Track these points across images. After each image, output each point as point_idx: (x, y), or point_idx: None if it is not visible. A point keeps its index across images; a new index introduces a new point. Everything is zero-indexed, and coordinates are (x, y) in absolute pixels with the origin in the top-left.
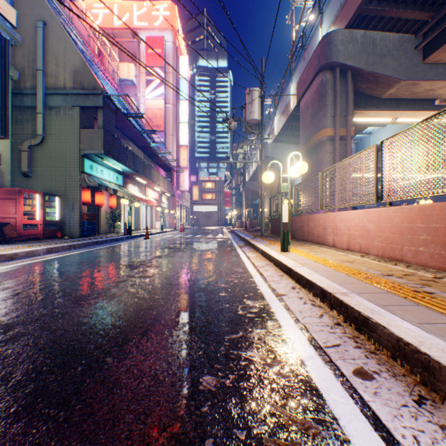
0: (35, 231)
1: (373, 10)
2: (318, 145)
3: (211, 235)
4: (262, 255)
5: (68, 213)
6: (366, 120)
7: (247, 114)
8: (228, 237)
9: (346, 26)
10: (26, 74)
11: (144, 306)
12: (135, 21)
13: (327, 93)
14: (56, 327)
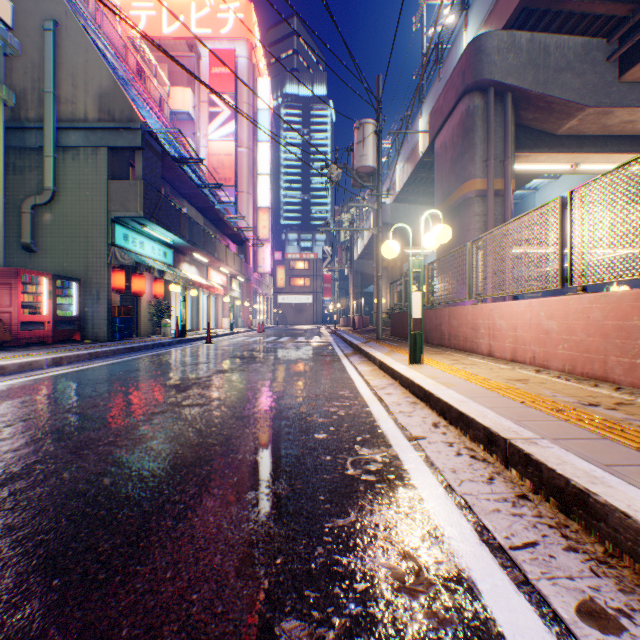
0: (41, 332)
1: (545, 1)
2: (462, 205)
3: (303, 337)
4: (380, 369)
5: (91, 305)
6: (533, 167)
7: (357, 159)
8: (329, 340)
9: (505, 26)
10: (29, 100)
11: (188, 460)
12: (193, 27)
13: (475, 127)
14: (26, 503)
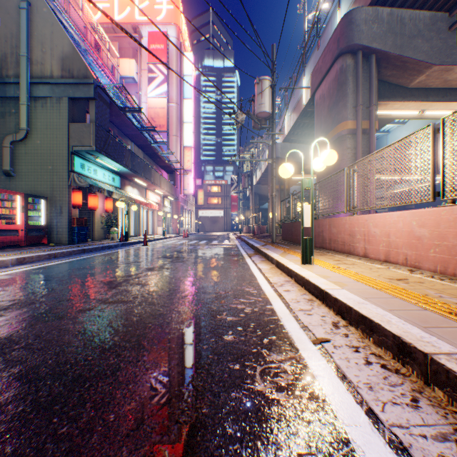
0: (15, 238)
1: None
2: (337, 141)
3: (216, 241)
4: (277, 267)
5: (56, 217)
6: (390, 112)
7: (257, 106)
8: (235, 243)
9: (370, 3)
10: (9, 62)
11: (94, 370)
12: (137, 15)
13: (347, 81)
14: None
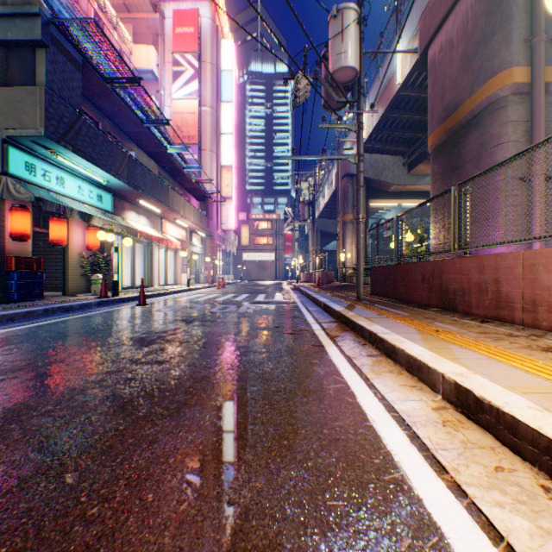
0: None
1: None
2: (487, 111)
3: (263, 295)
4: (471, 418)
5: None
6: None
7: (333, 59)
8: (293, 300)
9: None
10: None
11: None
12: None
13: None
14: None
